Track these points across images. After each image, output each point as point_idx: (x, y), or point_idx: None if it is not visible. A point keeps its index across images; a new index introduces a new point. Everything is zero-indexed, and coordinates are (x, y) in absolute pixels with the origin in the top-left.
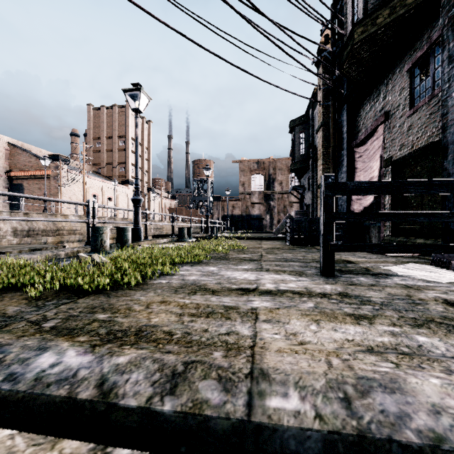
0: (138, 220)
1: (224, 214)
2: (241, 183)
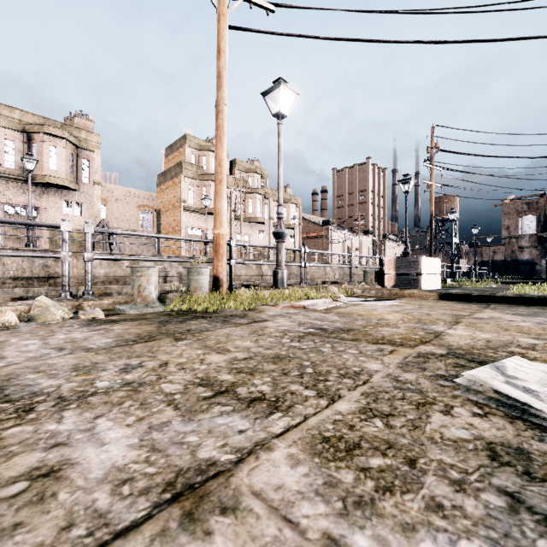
0: (453, 269)
1: (482, 260)
2: (504, 227)
